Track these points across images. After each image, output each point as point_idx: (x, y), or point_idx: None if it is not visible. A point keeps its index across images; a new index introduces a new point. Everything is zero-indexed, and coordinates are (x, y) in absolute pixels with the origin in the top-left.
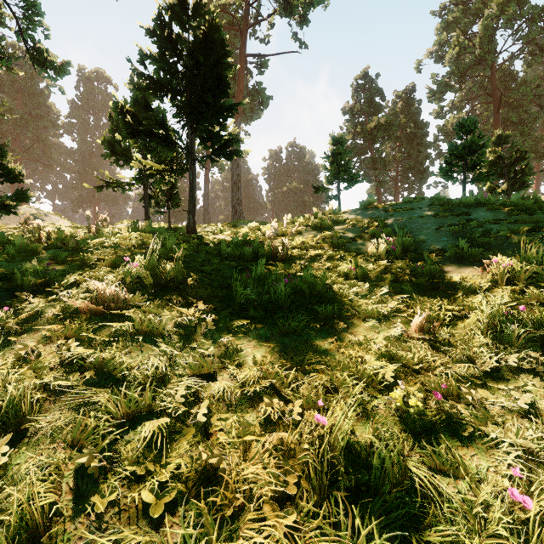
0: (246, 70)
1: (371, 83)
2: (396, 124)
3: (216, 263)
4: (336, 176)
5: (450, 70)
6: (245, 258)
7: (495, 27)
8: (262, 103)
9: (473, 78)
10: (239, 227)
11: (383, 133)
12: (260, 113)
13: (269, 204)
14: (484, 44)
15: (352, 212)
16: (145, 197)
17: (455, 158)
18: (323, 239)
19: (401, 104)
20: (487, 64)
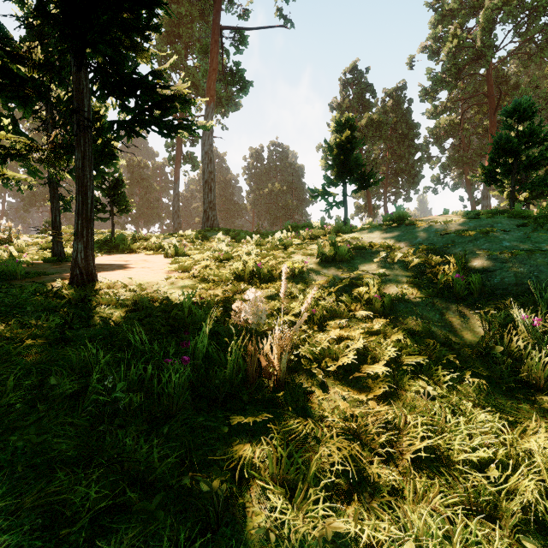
0: (222, 47)
1: (361, 77)
2: (389, 122)
3: (29, 472)
4: (342, 175)
5: (445, 67)
6: (161, 408)
7: (496, 20)
8: (240, 88)
9: (465, 79)
10: (209, 238)
11: (375, 132)
12: (239, 104)
13: (249, 206)
14: (486, 37)
15: (373, 228)
16: (52, 199)
17: (503, 154)
18: (345, 287)
19: (391, 102)
20: (486, 60)
